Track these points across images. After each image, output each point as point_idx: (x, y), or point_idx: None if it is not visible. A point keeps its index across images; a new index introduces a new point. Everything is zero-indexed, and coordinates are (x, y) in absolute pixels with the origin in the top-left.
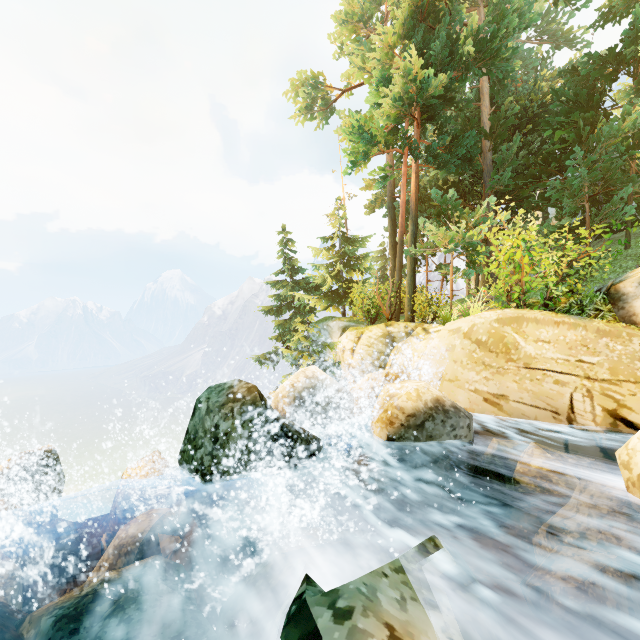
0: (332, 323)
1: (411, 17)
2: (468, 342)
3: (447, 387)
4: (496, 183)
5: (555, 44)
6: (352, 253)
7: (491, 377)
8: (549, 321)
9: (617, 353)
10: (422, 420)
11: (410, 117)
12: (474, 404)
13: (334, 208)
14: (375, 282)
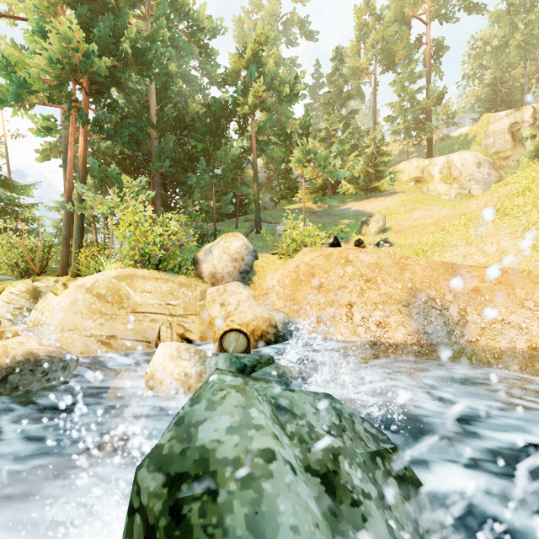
0: None
1: None
2: (90, 296)
3: (67, 336)
4: (159, 166)
5: (211, 80)
6: (11, 199)
7: (105, 323)
8: (152, 277)
9: (189, 297)
10: (4, 375)
11: (75, 82)
12: (90, 347)
13: None
14: (56, 232)
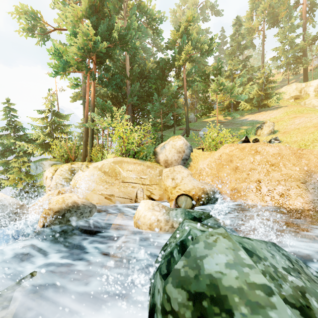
0: (45, 162)
1: (90, 8)
2: (100, 172)
3: (90, 194)
4: (131, 100)
5: (158, 49)
6: (59, 122)
7: (108, 187)
8: (132, 162)
9: (152, 174)
10: (63, 213)
11: (90, 58)
12: (101, 200)
13: (47, 95)
14: (78, 139)
